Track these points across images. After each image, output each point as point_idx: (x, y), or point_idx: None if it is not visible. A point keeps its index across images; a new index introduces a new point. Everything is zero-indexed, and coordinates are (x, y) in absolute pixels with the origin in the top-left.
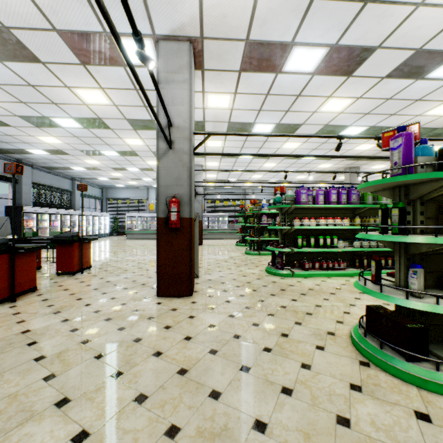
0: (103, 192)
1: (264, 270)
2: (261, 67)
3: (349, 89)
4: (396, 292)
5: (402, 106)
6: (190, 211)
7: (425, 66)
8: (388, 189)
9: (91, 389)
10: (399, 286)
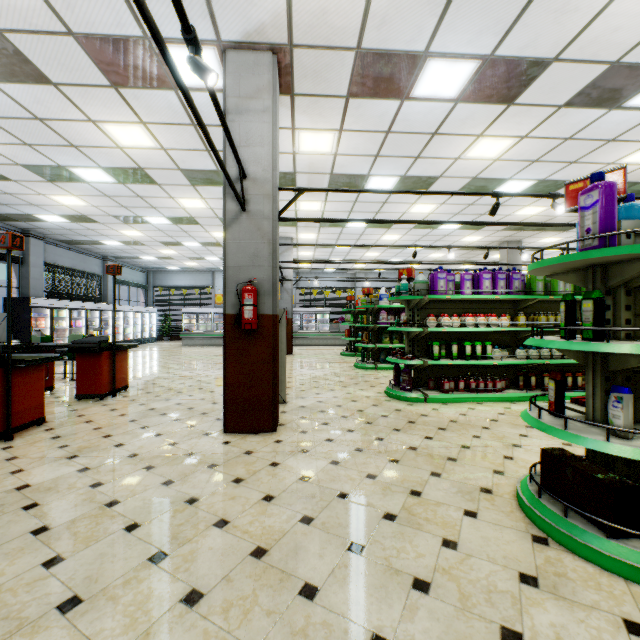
0: (148, 278)
1: (384, 392)
2: (380, 90)
3: (510, 124)
4: (589, 429)
5: (587, 150)
6: (272, 305)
7: (623, 88)
8: (575, 270)
9: (115, 581)
10: (592, 419)
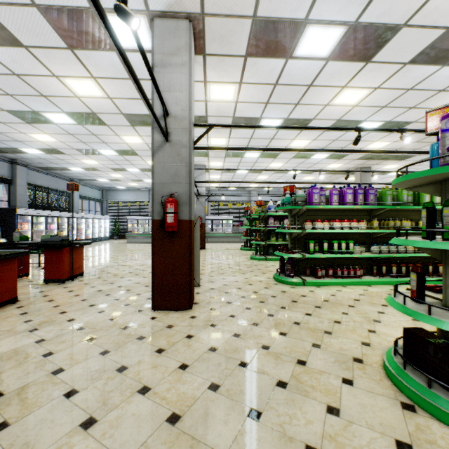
0: (103, 194)
1: (272, 277)
2: (270, 51)
3: (367, 78)
4: (448, 315)
5: (423, 98)
6: (189, 212)
7: None
8: (432, 183)
9: (49, 448)
10: None
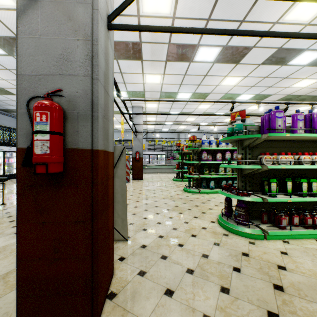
0: None
1: (216, 220)
2: None
3: None
4: None
5: None
6: (92, 134)
7: None
8: None
9: None
10: None
